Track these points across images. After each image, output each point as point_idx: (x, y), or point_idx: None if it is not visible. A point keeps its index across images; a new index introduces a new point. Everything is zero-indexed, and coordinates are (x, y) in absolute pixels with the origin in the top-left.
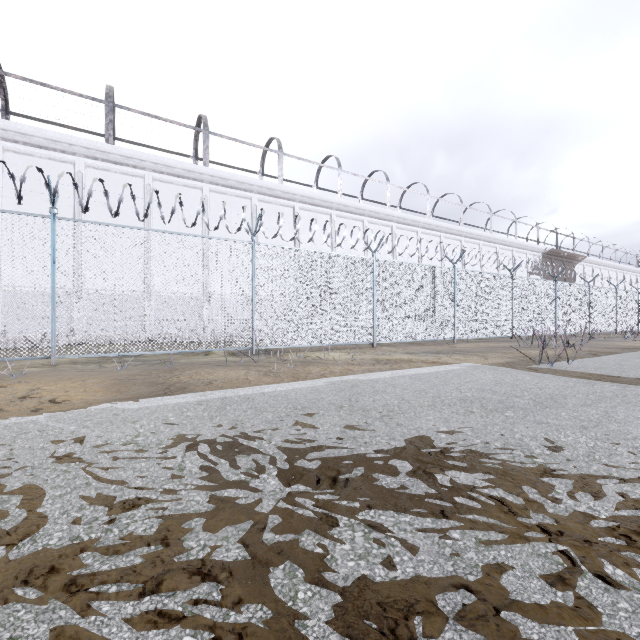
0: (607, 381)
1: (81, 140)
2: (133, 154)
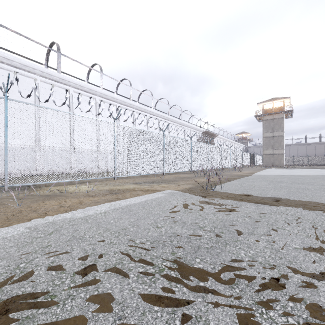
0: (245, 200)
1: None
2: None
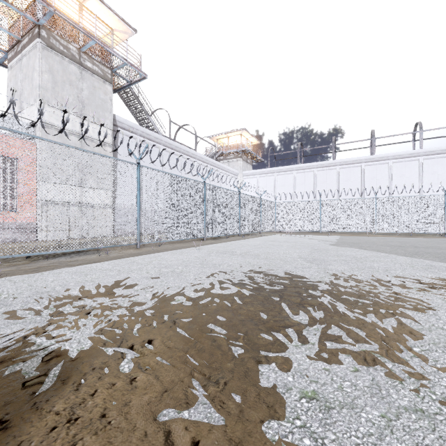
0: None
1: (363, 157)
2: (383, 155)
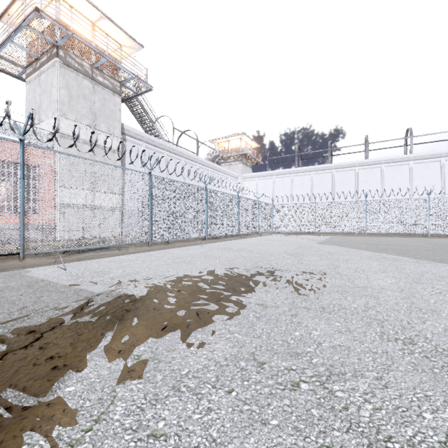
0: None
1: (357, 161)
2: (376, 160)
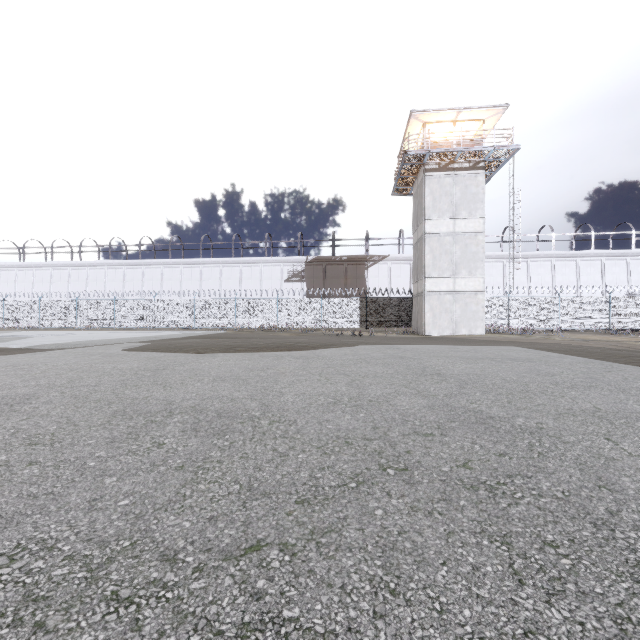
0: None
1: (15, 263)
2: (28, 263)
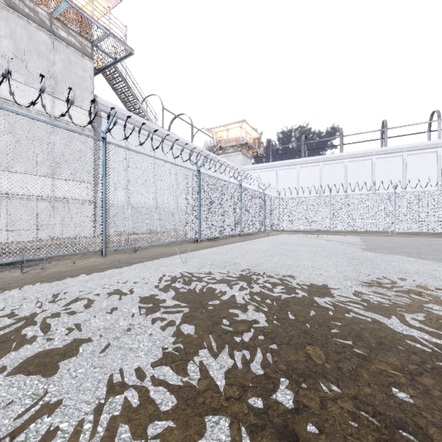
0: None
1: (374, 149)
2: (397, 147)
